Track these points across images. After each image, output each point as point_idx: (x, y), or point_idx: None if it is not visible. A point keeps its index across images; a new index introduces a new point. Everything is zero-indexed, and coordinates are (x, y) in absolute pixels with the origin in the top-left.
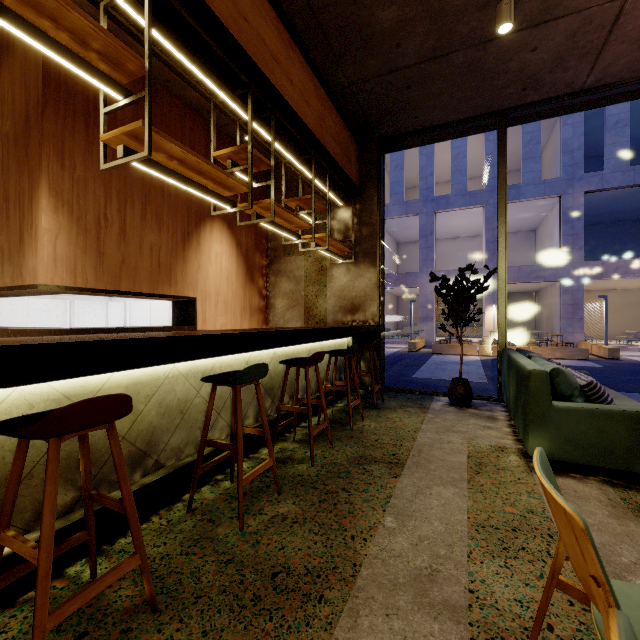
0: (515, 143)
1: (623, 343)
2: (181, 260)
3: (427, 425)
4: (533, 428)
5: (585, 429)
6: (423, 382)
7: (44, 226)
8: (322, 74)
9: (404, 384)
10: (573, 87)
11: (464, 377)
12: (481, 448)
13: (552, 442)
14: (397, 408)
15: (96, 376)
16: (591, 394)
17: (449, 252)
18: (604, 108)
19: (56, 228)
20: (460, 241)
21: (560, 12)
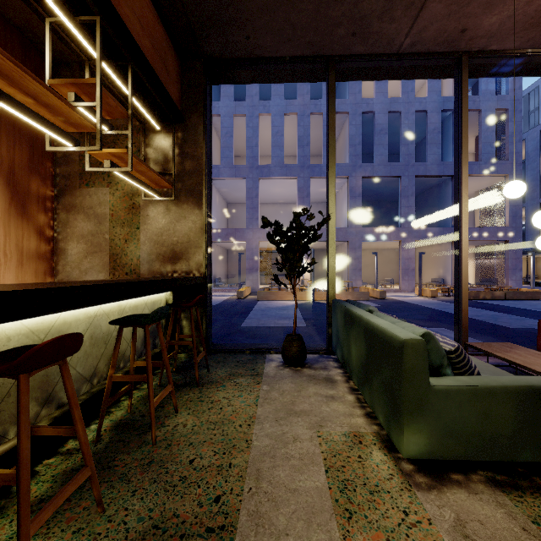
0: (318, 133)
1: (384, 287)
2: None
3: (263, 407)
4: (409, 420)
5: (468, 415)
6: (252, 331)
7: None
8: None
9: (234, 335)
10: (392, 47)
11: (287, 322)
12: (336, 443)
13: (431, 437)
14: (225, 380)
15: None
16: (458, 361)
17: (270, 214)
18: (374, 118)
19: None
20: (278, 206)
21: None
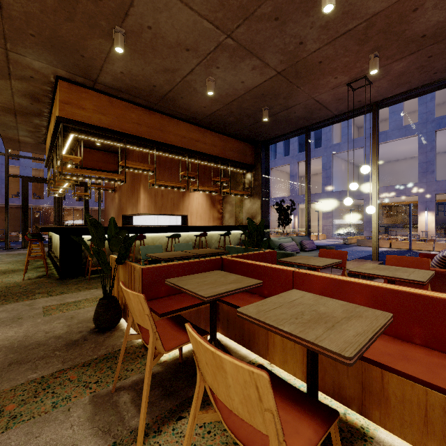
0: None
1: None
2: (182, 202)
3: None
4: None
5: None
6: None
7: (142, 197)
8: (222, 132)
9: None
10: (331, 115)
11: None
12: None
13: None
14: None
15: (145, 234)
16: (280, 248)
17: (403, 170)
18: None
19: (144, 197)
20: (413, 160)
21: (291, 105)
